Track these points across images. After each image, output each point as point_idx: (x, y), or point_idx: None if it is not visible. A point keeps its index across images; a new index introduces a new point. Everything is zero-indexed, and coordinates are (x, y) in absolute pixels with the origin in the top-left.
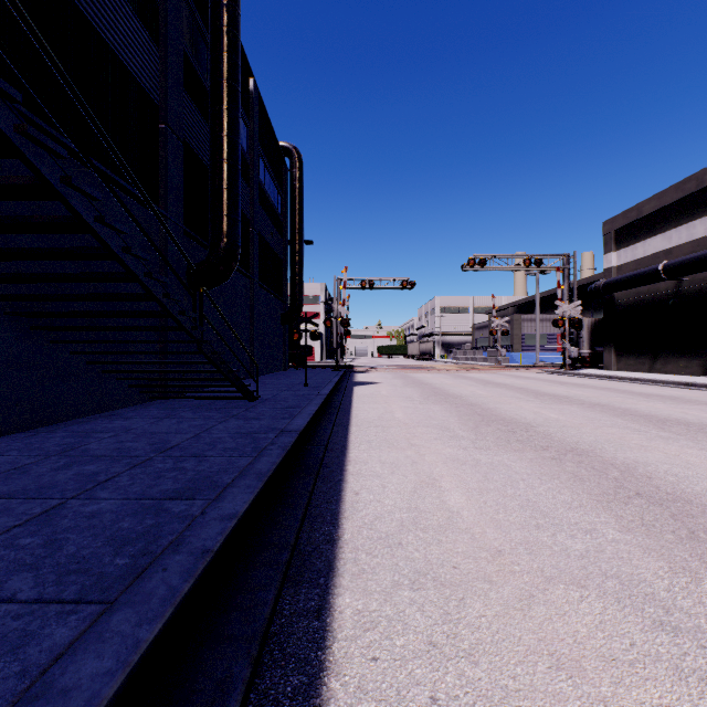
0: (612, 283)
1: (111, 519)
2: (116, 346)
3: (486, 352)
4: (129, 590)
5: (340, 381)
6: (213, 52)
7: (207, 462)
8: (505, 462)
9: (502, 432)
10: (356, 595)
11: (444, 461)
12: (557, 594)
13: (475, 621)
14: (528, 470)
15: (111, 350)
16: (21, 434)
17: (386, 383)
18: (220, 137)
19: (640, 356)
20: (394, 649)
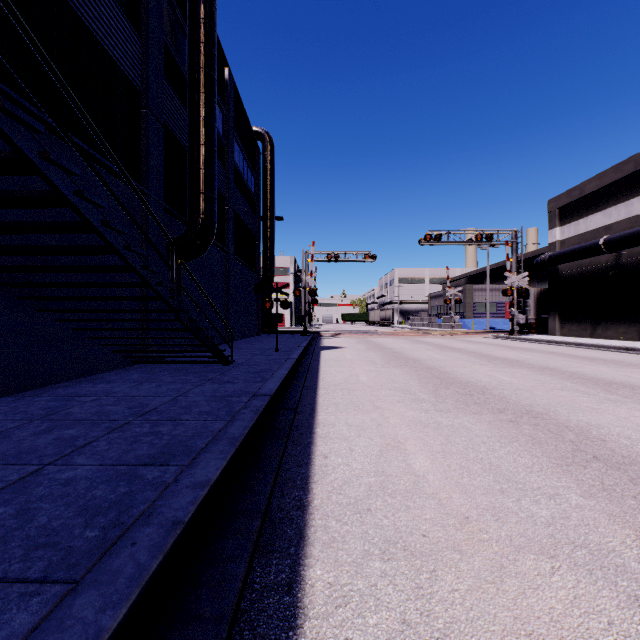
0: (557, 256)
1: (85, 487)
2: (100, 314)
3: (441, 319)
4: (96, 568)
5: (308, 346)
6: (191, 43)
7: (182, 426)
8: (465, 424)
9: (460, 395)
10: (327, 567)
11: (407, 423)
12: (528, 566)
13: (448, 596)
14: (488, 432)
15: (95, 318)
16: (9, 398)
17: (350, 348)
18: (197, 121)
19: (582, 322)
20: (367, 628)
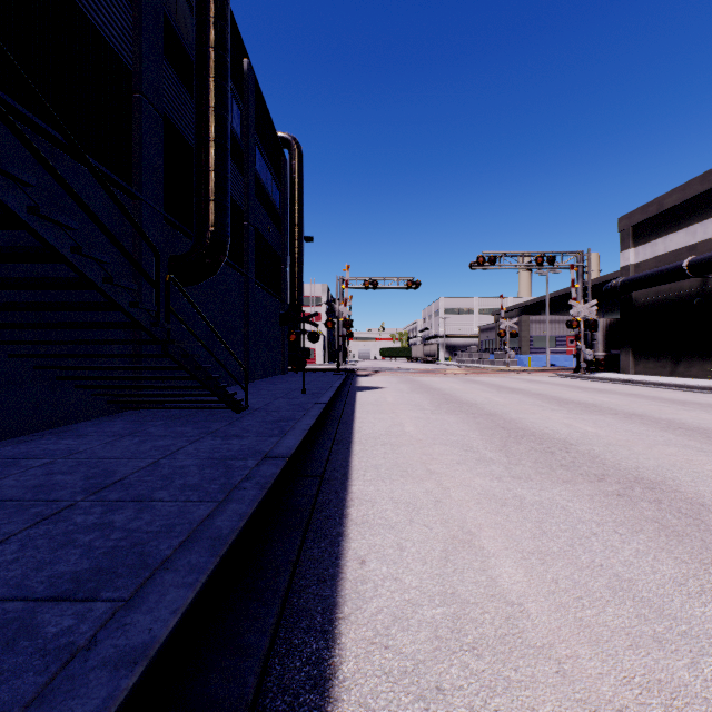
0: (630, 281)
1: None
2: (75, 348)
3: (493, 355)
4: None
5: (342, 386)
6: (198, 16)
7: (149, 512)
8: (558, 501)
9: (537, 453)
10: None
11: (477, 499)
12: None
13: None
14: (594, 515)
15: (67, 353)
16: None
17: (391, 389)
18: (206, 112)
19: (660, 359)
20: None
